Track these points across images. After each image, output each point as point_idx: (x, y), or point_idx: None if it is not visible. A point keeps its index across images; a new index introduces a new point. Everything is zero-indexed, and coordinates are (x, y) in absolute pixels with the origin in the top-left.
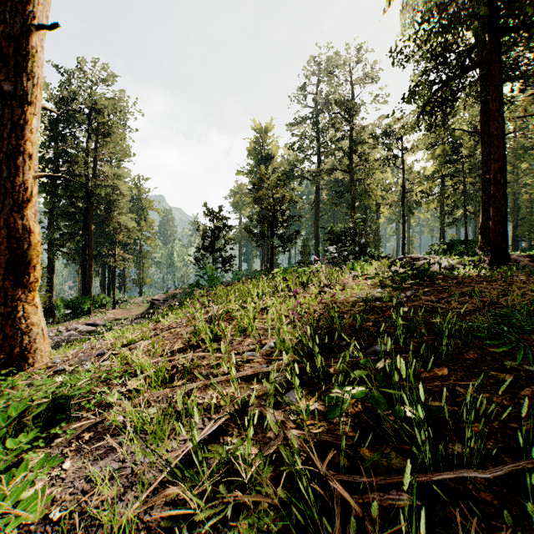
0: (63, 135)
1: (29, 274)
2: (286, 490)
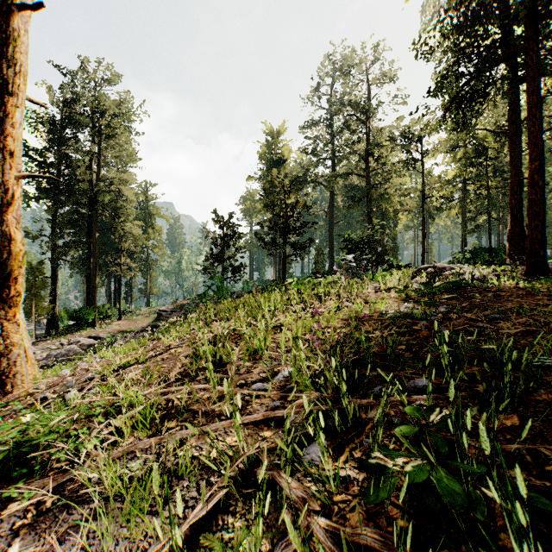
0: (67, 139)
1: (10, 287)
2: None
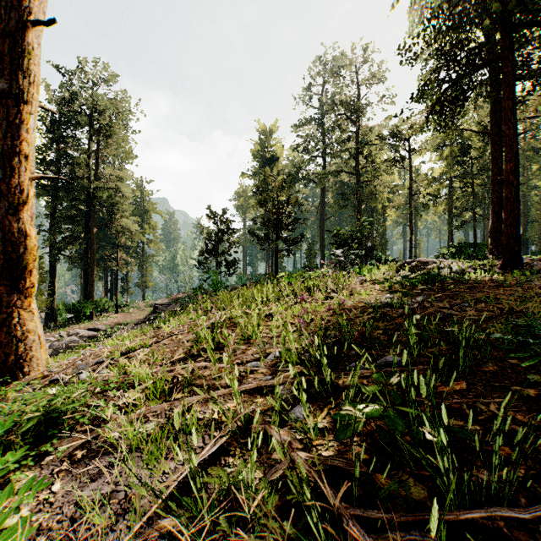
0: (65, 137)
1: (25, 279)
2: (293, 522)
